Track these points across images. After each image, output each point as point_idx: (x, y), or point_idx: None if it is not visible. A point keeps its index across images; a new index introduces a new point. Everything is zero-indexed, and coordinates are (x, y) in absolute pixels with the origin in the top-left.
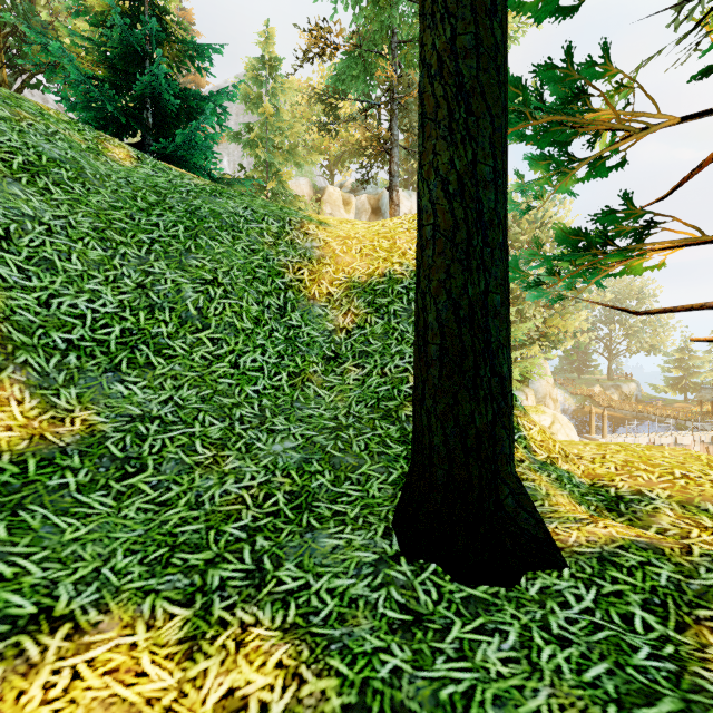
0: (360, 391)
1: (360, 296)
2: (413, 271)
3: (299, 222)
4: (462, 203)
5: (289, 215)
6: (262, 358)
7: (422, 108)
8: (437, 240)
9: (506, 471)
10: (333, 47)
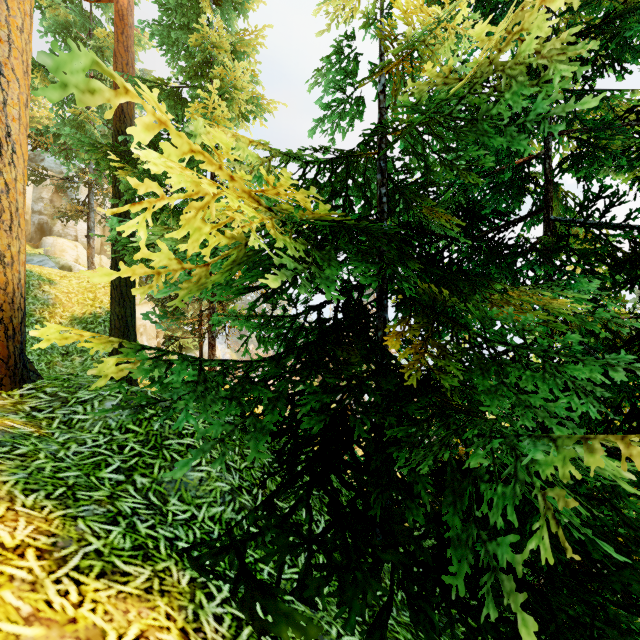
0: (82, 367)
1: (79, 324)
2: (107, 311)
3: (38, 284)
4: (123, 321)
5: (30, 278)
6: (32, 357)
7: (112, 294)
8: (116, 329)
9: (135, 383)
10: (45, 148)
